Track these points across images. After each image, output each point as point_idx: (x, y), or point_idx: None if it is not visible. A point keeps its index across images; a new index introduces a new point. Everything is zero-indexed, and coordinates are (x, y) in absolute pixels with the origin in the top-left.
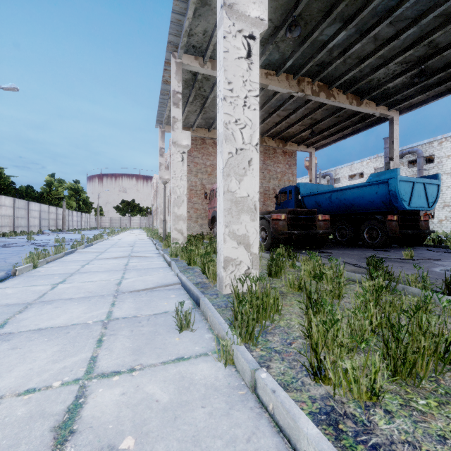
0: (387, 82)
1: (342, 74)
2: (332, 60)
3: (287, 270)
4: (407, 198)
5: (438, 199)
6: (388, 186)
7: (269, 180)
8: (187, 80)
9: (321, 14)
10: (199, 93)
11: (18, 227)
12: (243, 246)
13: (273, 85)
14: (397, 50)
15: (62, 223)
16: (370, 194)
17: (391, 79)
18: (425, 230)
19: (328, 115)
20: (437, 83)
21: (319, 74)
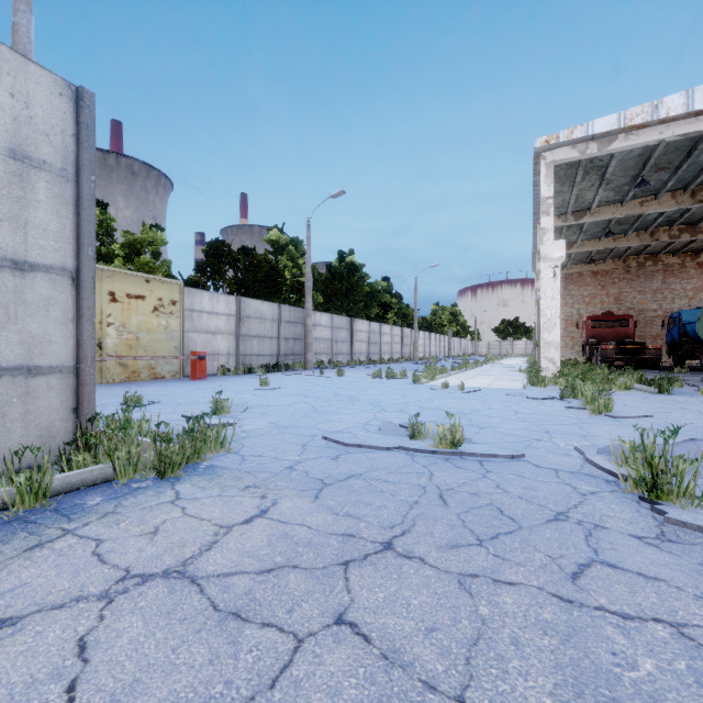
0: None
1: (700, 219)
2: (676, 219)
3: None
4: None
5: None
6: None
7: (672, 300)
8: None
9: (635, 217)
10: None
11: (425, 354)
12: None
13: (622, 245)
14: None
15: (448, 349)
16: None
17: None
18: None
19: None
20: None
21: (671, 225)
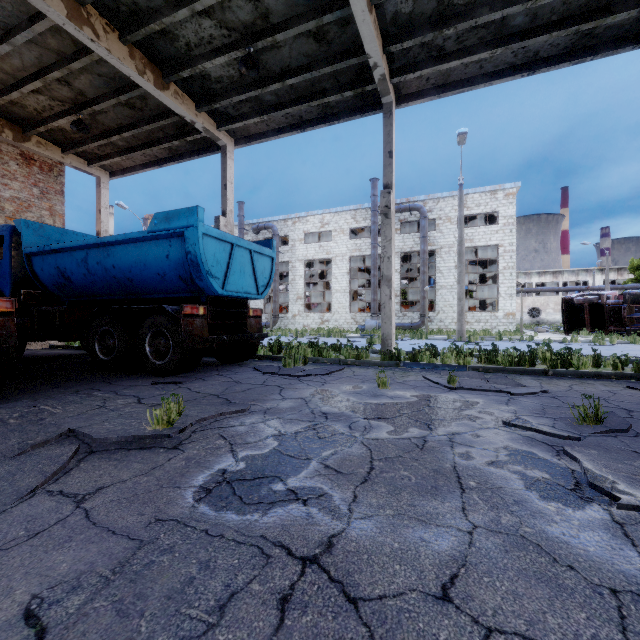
0: (204, 57)
1: None
2: None
3: None
4: (221, 272)
5: (293, 290)
6: (185, 243)
7: None
8: None
9: None
10: None
11: None
12: None
13: None
14: None
15: None
16: (157, 259)
17: (209, 55)
18: (257, 332)
19: (109, 92)
20: (276, 105)
21: None
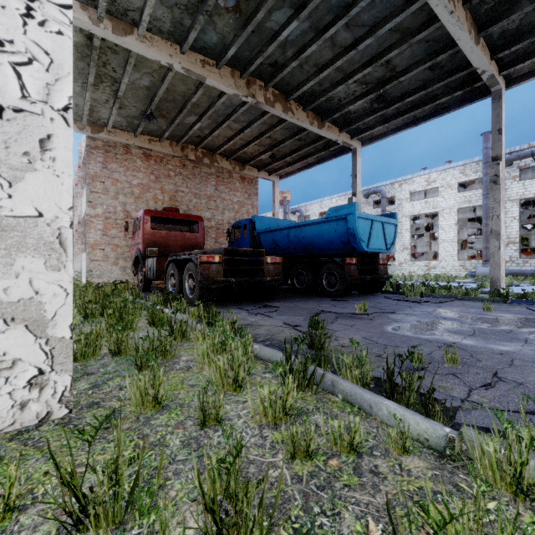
0: (349, 103)
1: (300, 84)
2: (286, 62)
3: (190, 345)
4: (366, 238)
5: (399, 242)
6: (347, 223)
7: (223, 210)
8: (79, 45)
9: None
10: (106, 72)
11: None
12: (23, 327)
13: (213, 79)
14: (357, 65)
15: None
16: (329, 233)
17: (352, 101)
18: (384, 274)
19: (289, 136)
20: (395, 114)
21: (273, 78)
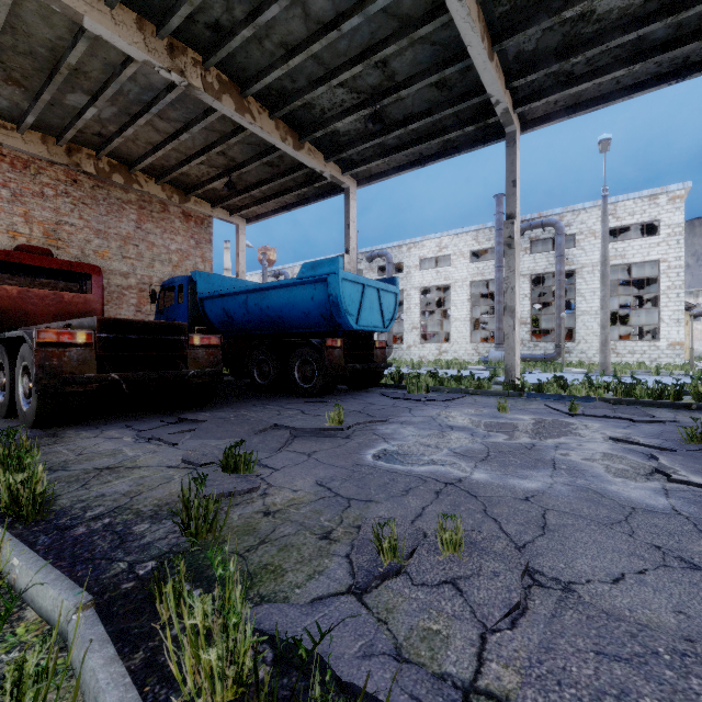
0: (335, 118)
1: (261, 71)
2: (235, 27)
3: None
4: (355, 310)
5: (407, 319)
6: (327, 287)
7: (152, 262)
8: None
9: None
10: None
11: None
12: None
13: (98, 22)
14: (343, 58)
15: None
16: (304, 301)
17: (340, 116)
18: (382, 362)
19: (254, 156)
20: (397, 147)
21: (216, 50)
